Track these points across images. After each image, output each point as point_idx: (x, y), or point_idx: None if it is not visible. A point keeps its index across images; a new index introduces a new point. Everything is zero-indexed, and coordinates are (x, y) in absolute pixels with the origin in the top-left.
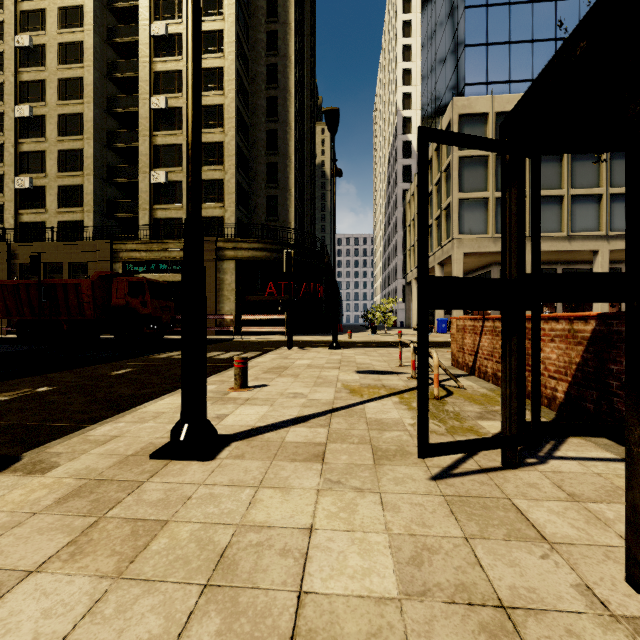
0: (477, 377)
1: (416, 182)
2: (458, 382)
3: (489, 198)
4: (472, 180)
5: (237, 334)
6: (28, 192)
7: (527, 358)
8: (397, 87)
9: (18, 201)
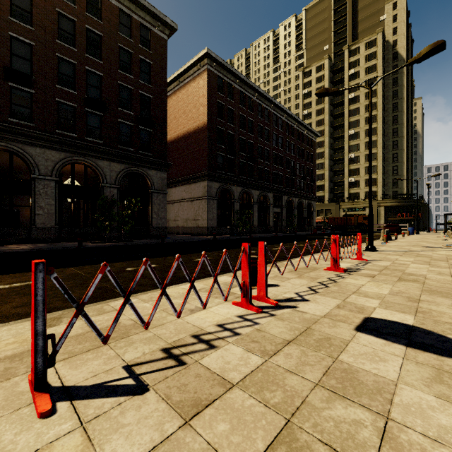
0: None
1: None
2: None
3: None
4: None
5: None
6: None
7: None
8: None
9: None
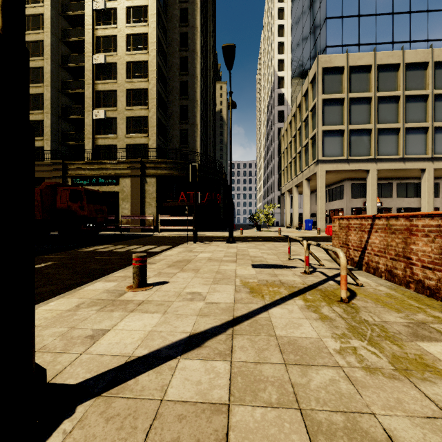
0: (365, 271)
1: (288, 121)
2: (357, 280)
3: (344, 130)
4: (332, 116)
5: (157, 231)
6: None
7: (441, 258)
8: (274, 55)
9: None
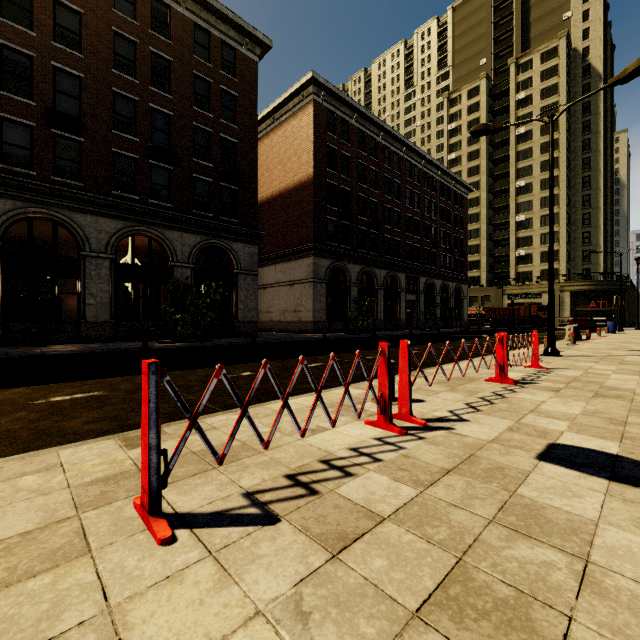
0: None
1: None
2: None
3: None
4: None
5: None
6: None
7: None
8: None
9: None
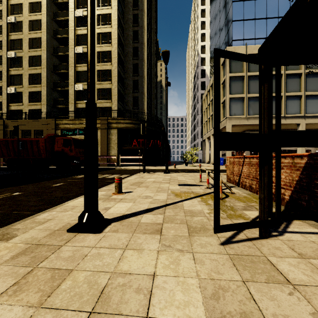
0: (240, 187)
1: (208, 89)
2: (231, 190)
3: (244, 97)
4: (236, 88)
5: (118, 166)
6: (14, 95)
7: None
8: (198, 42)
9: (9, 99)
